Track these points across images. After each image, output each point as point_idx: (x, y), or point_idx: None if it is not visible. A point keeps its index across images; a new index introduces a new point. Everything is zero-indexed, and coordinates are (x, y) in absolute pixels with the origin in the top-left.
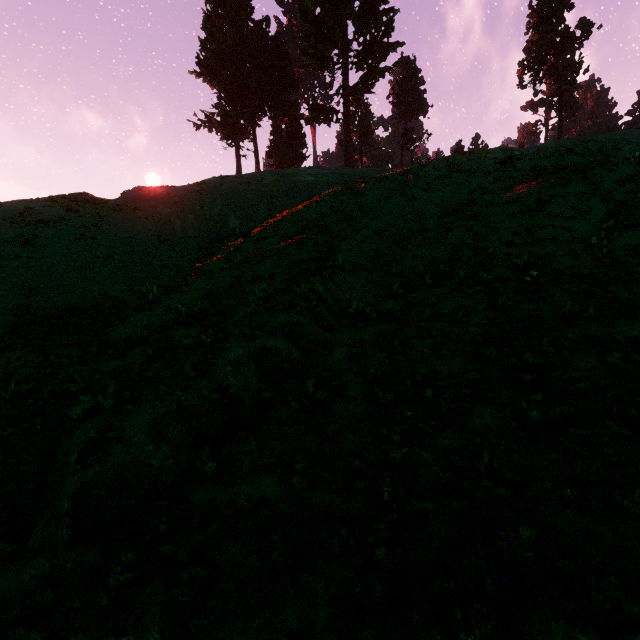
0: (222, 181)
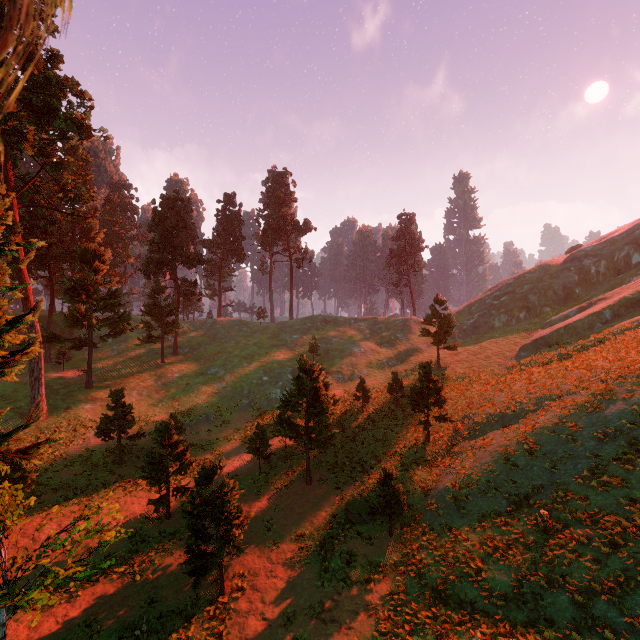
0: None
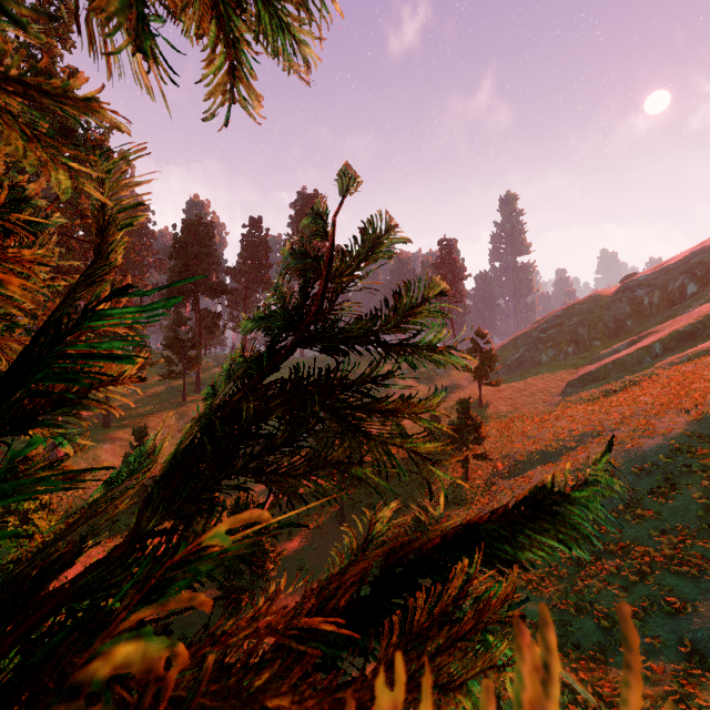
0: (696, 253)
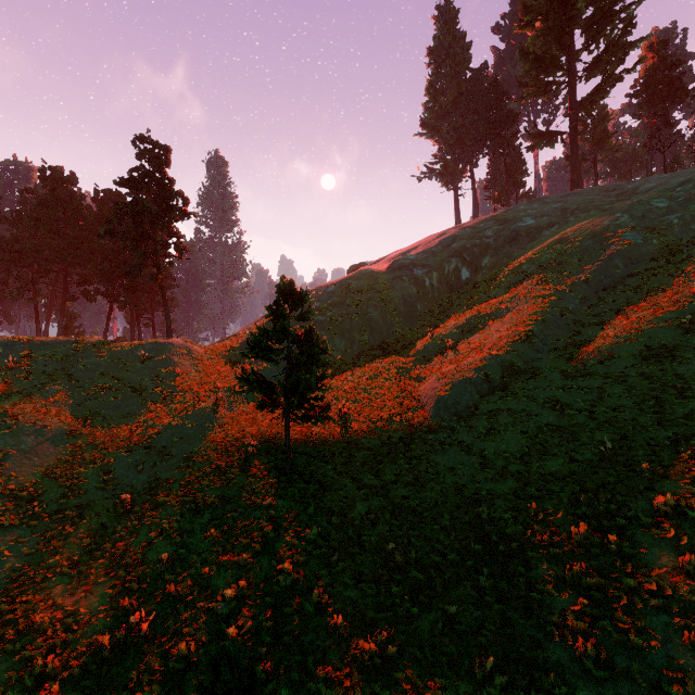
0: (453, 240)
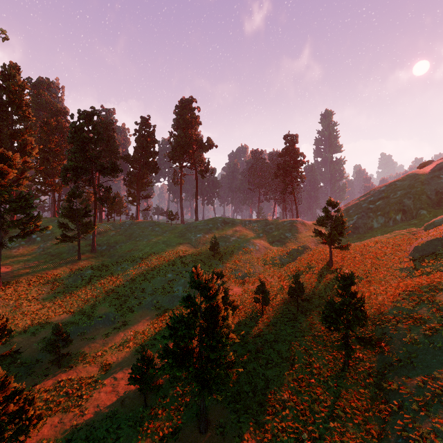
0: None
